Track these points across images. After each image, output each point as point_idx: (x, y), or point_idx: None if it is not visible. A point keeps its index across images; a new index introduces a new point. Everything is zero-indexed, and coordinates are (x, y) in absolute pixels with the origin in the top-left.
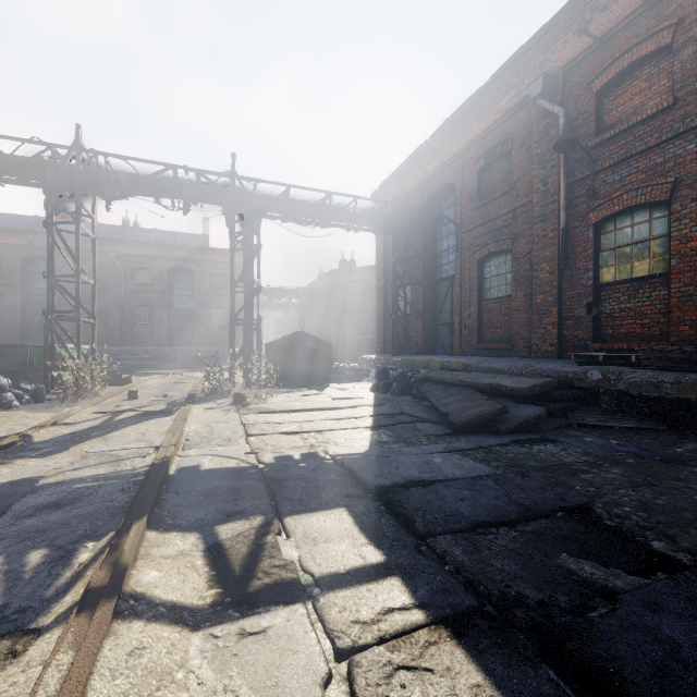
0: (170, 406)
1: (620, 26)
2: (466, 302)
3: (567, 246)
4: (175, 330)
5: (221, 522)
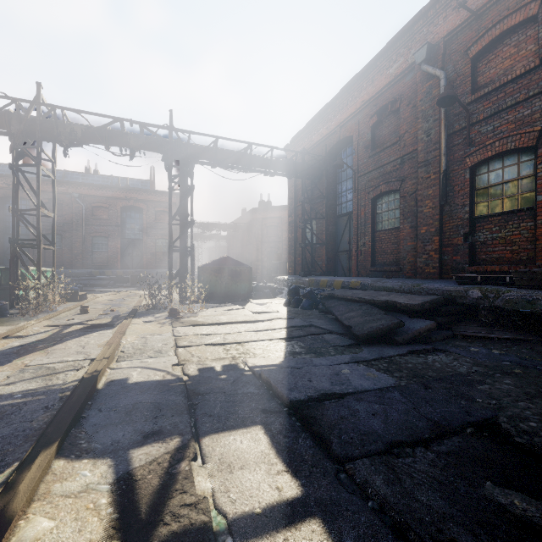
0: (114, 320)
1: (492, 1)
2: (362, 233)
3: (447, 186)
4: (127, 256)
5: (137, 444)
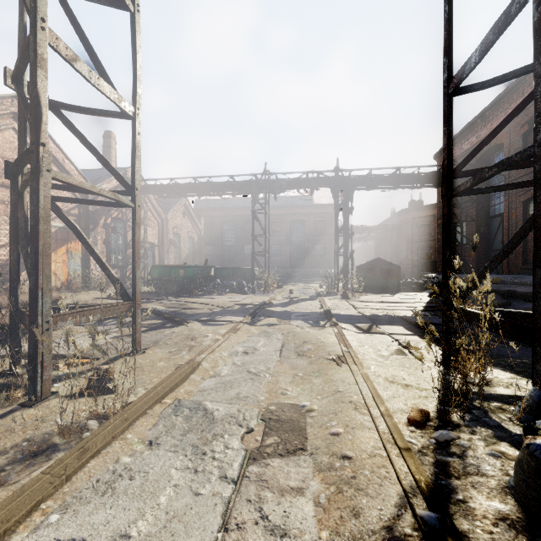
0: (311, 297)
1: None
2: (513, 233)
3: None
4: (293, 258)
5: (356, 323)
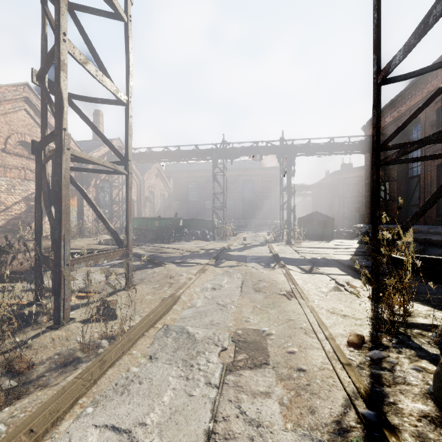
0: (261, 244)
1: None
2: (428, 191)
3: None
4: (245, 211)
5: (300, 265)
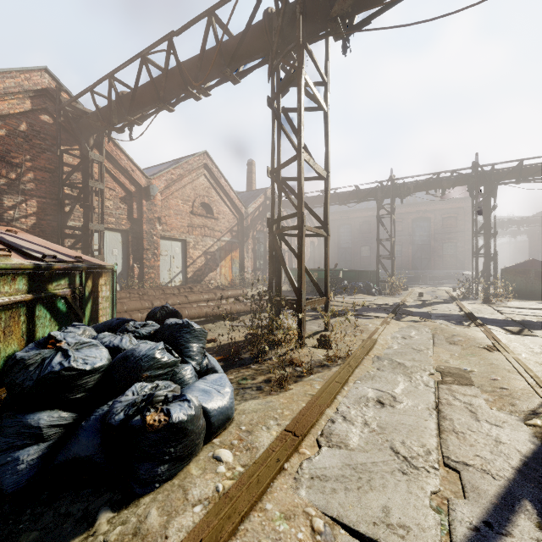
0: (445, 301)
1: None
2: None
3: None
4: (416, 259)
5: (504, 326)
